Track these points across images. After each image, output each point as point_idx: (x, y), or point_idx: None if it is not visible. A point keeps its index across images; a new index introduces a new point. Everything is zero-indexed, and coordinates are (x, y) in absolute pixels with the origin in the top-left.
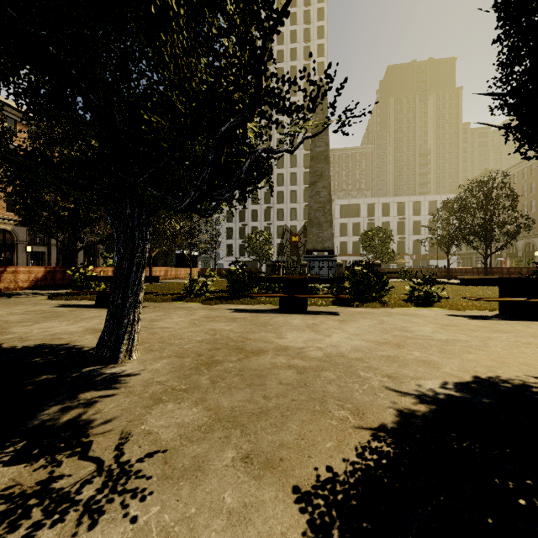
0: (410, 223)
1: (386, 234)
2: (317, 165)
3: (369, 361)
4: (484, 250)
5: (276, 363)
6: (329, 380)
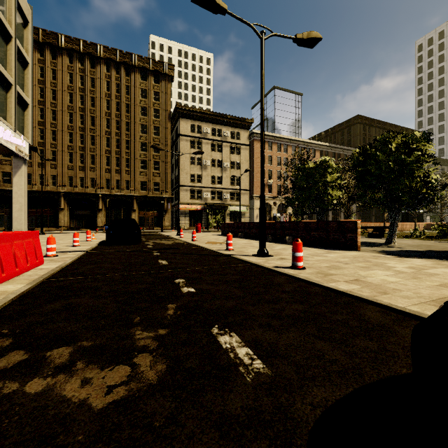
0: None
1: None
2: None
3: None
4: None
5: (438, 247)
6: None
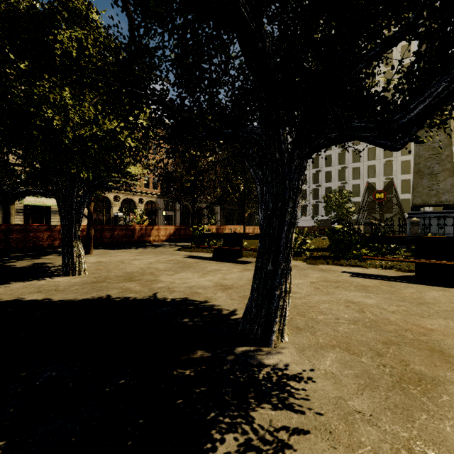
0: None
1: None
2: None
3: None
4: None
5: None
6: None
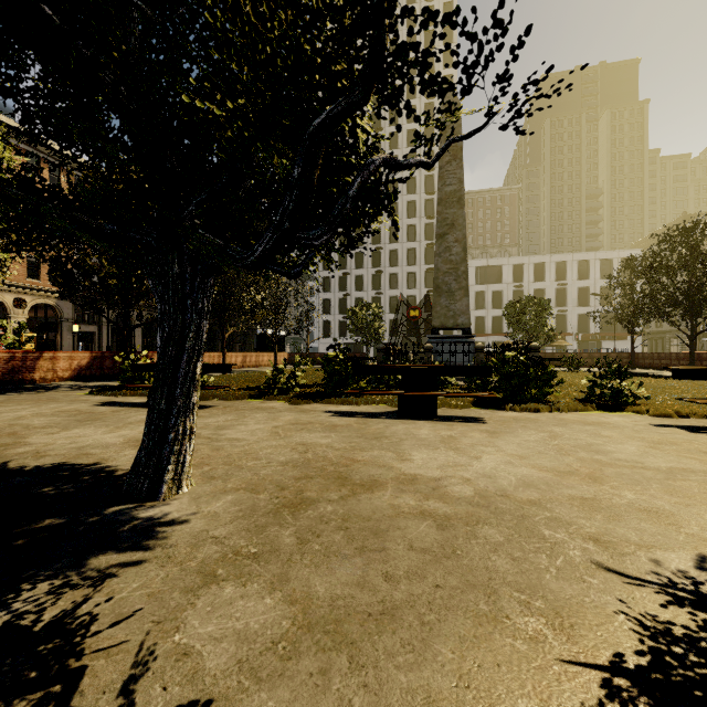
0: (574, 290)
1: (541, 306)
2: (447, 210)
3: (553, 508)
4: (682, 327)
5: (400, 507)
6: (494, 544)
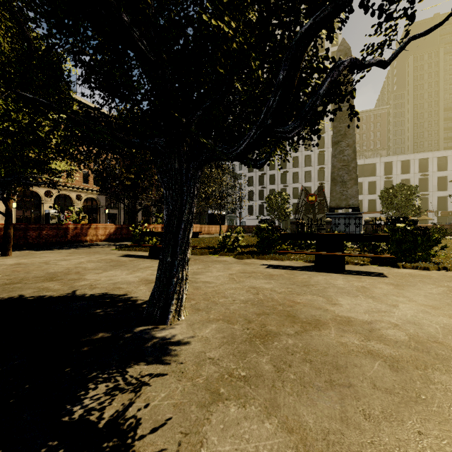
0: (434, 179)
1: (410, 191)
2: (340, 124)
3: None
4: None
5: (348, 345)
6: None
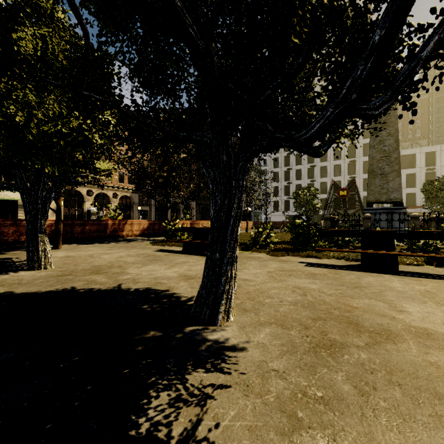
0: None
1: None
2: None
3: None
4: None
5: (440, 365)
6: None
